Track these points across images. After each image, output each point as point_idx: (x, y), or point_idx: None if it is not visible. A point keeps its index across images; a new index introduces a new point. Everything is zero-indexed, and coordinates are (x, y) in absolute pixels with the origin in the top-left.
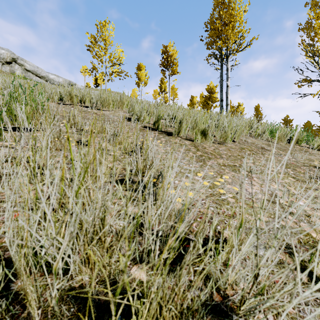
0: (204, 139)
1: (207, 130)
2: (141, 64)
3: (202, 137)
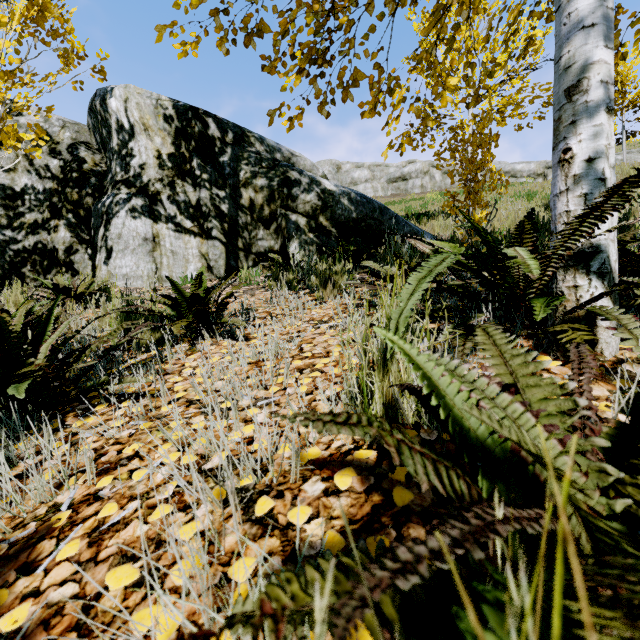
0: None
1: None
2: None
3: None
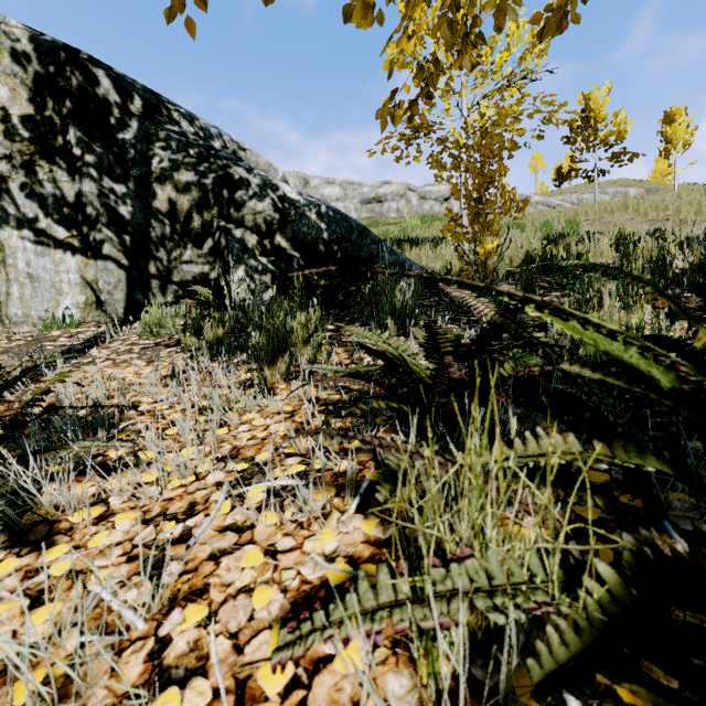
0: (698, 216)
1: (699, 209)
2: (673, 109)
3: (695, 215)
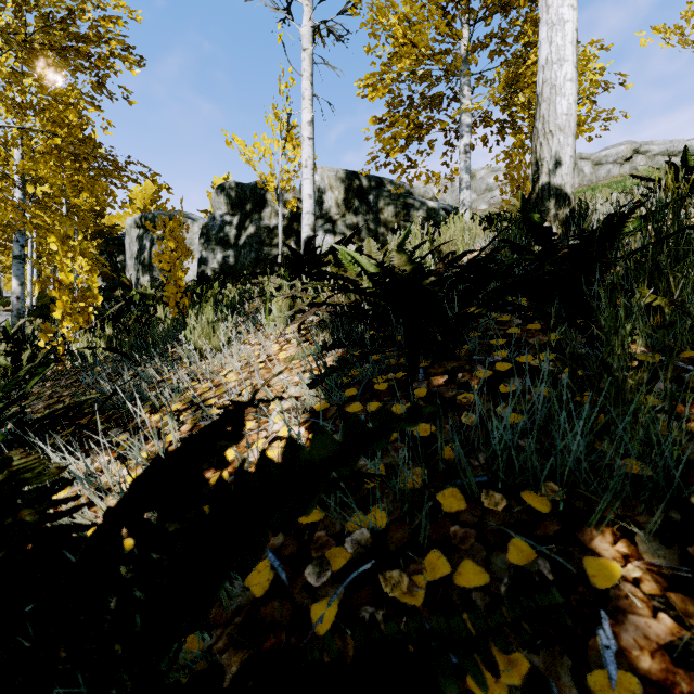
0: None
1: None
2: None
3: None
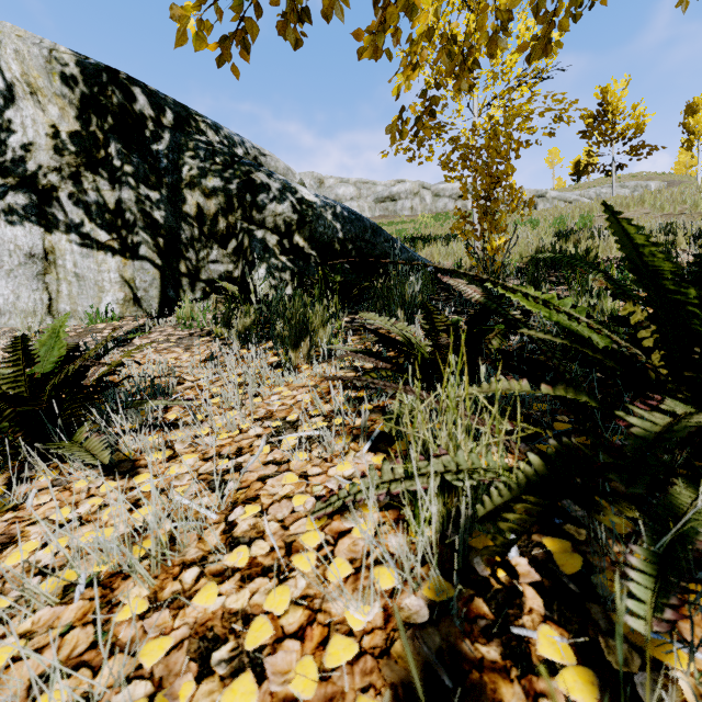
0: None
1: None
2: (696, 99)
3: None
